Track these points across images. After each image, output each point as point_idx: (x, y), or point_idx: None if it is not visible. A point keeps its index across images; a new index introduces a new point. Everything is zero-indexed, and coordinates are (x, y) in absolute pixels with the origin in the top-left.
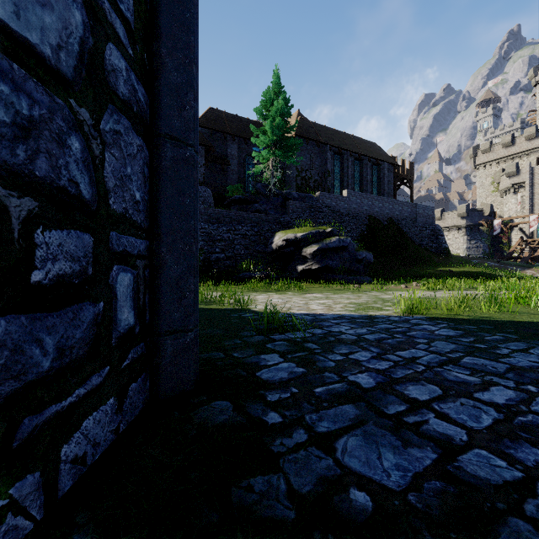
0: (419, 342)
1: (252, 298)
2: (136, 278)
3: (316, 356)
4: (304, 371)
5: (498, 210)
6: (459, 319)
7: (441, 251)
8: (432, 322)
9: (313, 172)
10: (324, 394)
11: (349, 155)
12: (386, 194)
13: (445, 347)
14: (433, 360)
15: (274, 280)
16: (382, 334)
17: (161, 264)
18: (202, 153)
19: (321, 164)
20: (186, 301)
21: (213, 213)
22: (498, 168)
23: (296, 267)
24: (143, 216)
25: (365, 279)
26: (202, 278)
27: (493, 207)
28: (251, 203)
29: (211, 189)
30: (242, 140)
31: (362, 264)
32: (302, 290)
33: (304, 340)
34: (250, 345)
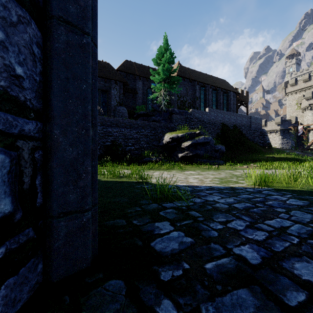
0: (279, 211)
1: (150, 174)
2: (17, 160)
3: (200, 224)
4: (192, 242)
5: (300, 120)
6: (297, 191)
7: (266, 145)
8: (279, 192)
9: (188, 97)
10: (215, 272)
11: (209, 87)
12: (231, 110)
13: (304, 216)
14: (301, 231)
15: (164, 162)
16: (247, 203)
17: (53, 146)
18: (121, 87)
19: (192, 93)
20: (82, 183)
21: (127, 122)
22: (300, 95)
23: (178, 154)
24: (30, 95)
25: (220, 162)
26: (120, 161)
27: (297, 118)
28: (150, 116)
29: (127, 108)
30: (145, 79)
31: (218, 153)
32: (182, 169)
33: (188, 208)
34: (147, 213)
